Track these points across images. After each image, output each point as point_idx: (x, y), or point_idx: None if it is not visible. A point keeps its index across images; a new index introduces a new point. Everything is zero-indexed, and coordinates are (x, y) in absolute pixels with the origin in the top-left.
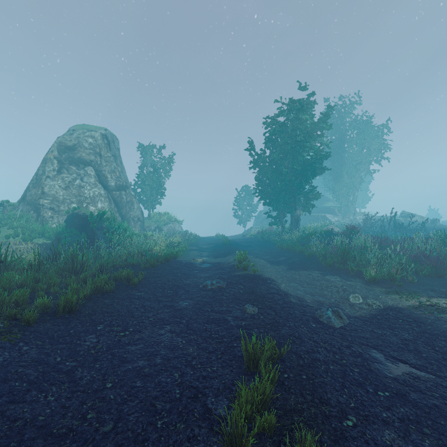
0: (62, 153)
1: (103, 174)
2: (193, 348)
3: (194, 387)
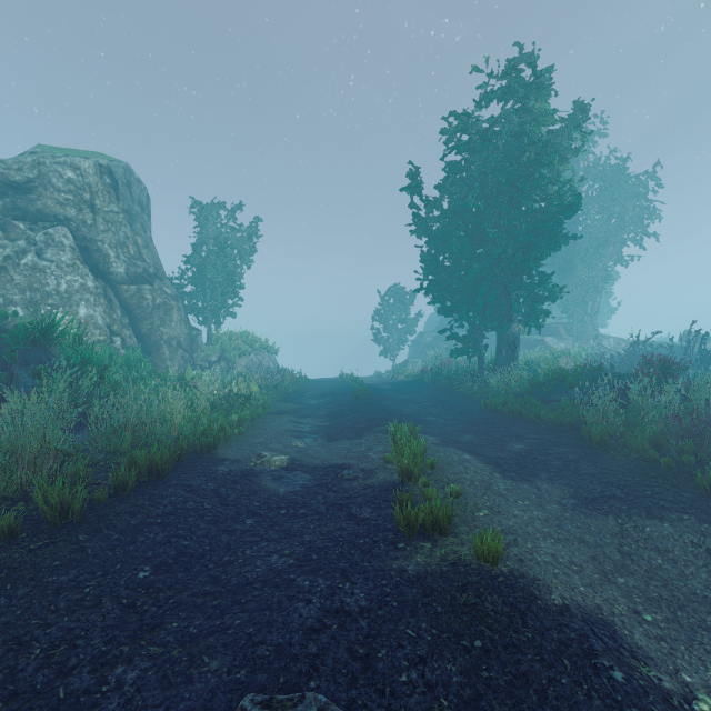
0: None
1: (97, 247)
2: None
3: None
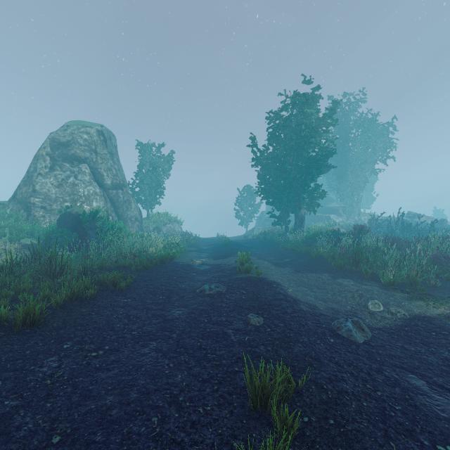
0: (55, 149)
1: (98, 172)
2: (182, 375)
3: (177, 443)
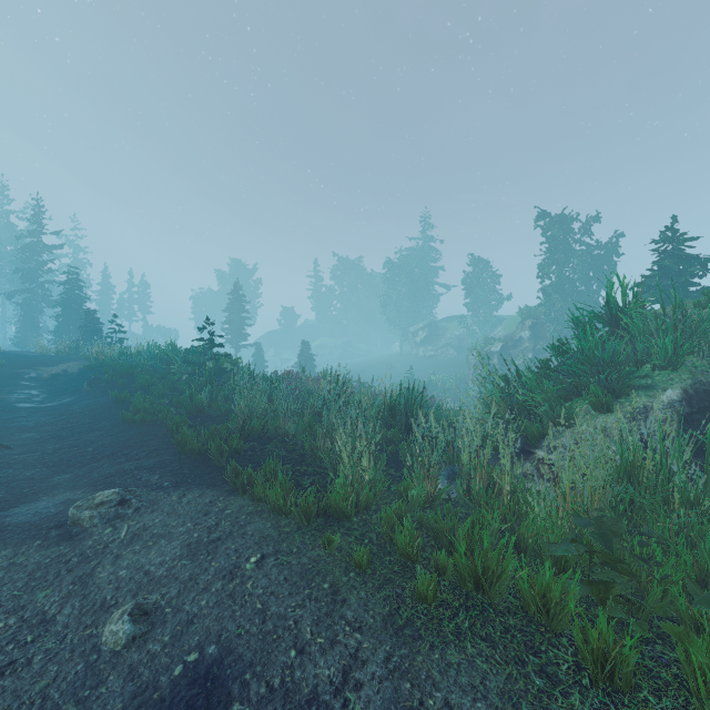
0: None
1: None
2: None
3: None
